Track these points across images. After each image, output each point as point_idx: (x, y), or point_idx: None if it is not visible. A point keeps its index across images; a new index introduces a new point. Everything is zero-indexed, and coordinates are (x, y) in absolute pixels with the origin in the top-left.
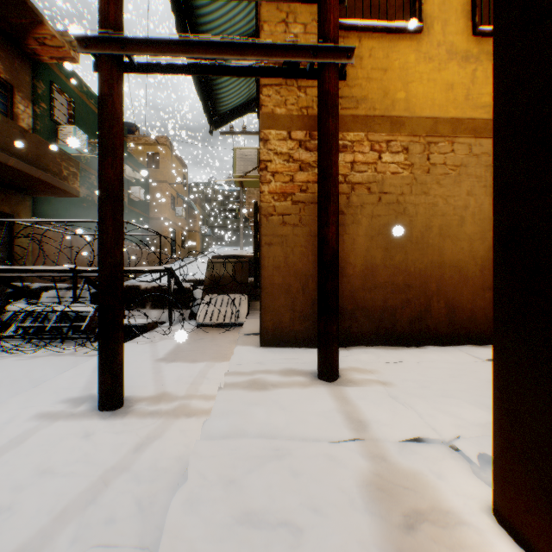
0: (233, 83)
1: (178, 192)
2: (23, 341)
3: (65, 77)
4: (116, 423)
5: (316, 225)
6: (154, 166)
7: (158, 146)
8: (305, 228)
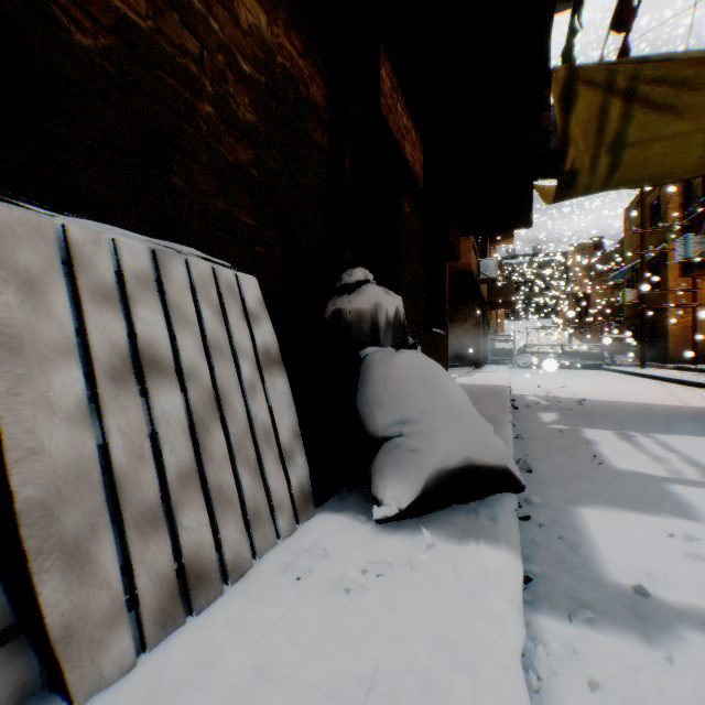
0: None
1: None
2: None
3: None
4: (648, 369)
5: (684, 332)
6: None
7: None
8: (680, 333)
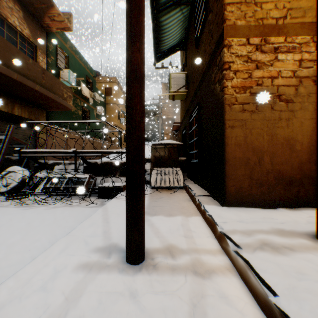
0: (173, 29)
1: (121, 110)
2: (45, 196)
3: (63, 41)
4: (150, 280)
5: (269, 111)
6: (108, 95)
7: (111, 83)
8: (260, 113)
